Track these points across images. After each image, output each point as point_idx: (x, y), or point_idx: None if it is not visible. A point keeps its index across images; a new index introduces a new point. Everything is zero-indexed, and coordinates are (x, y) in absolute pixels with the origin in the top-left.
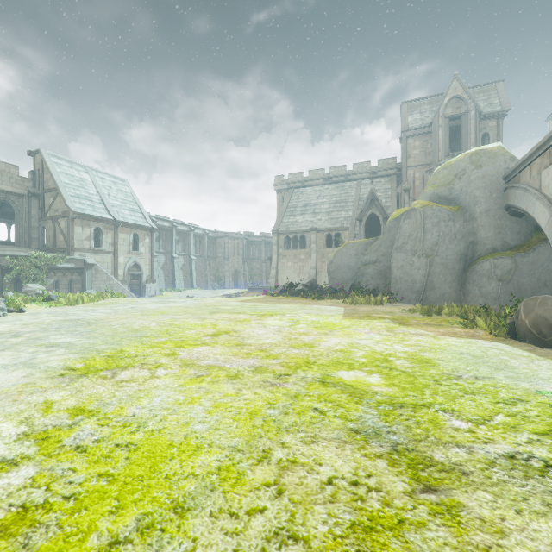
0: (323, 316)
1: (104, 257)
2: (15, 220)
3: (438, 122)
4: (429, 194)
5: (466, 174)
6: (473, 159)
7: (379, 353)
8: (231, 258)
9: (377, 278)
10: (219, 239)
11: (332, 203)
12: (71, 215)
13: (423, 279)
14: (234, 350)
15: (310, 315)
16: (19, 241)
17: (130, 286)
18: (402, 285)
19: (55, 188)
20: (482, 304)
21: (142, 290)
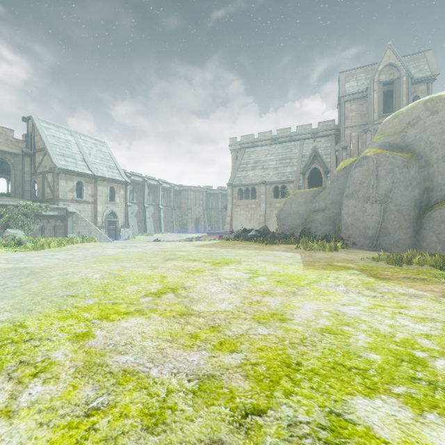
0: (281, 265)
1: (85, 206)
2: (11, 175)
3: (373, 87)
4: (379, 143)
5: (420, 121)
6: (428, 106)
7: (388, 337)
8: (193, 207)
9: (326, 224)
10: (183, 192)
11: (279, 159)
12: (56, 170)
13: (376, 225)
14: (174, 327)
15: (268, 263)
16: (14, 193)
17: (107, 231)
18: (353, 231)
19: (44, 148)
20: (440, 250)
21: (118, 234)
